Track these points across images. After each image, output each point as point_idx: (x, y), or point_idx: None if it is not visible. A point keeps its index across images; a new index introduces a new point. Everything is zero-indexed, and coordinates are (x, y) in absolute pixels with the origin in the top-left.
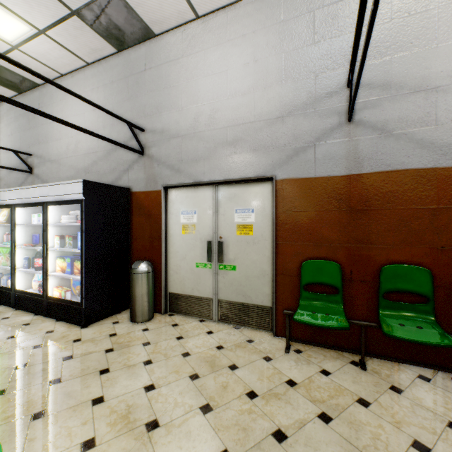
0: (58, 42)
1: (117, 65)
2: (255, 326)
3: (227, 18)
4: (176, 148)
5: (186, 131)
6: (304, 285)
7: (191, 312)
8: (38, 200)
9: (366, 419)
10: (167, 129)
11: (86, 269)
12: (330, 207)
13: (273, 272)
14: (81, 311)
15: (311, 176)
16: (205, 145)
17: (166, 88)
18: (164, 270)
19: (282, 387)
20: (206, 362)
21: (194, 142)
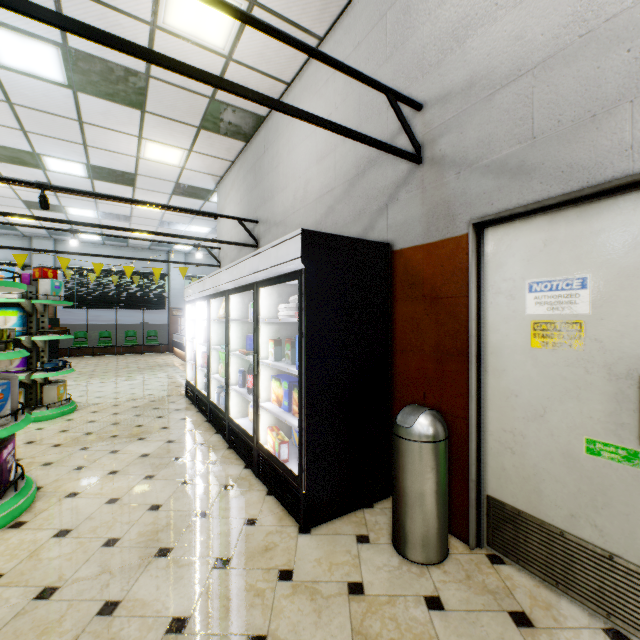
0: (276, 13)
1: (366, 5)
2: None
3: None
4: (511, 111)
5: (551, 43)
6: None
7: (563, 581)
8: (248, 281)
9: None
10: (481, 74)
11: (307, 412)
12: None
13: None
14: (300, 494)
15: None
16: (635, 50)
17: None
18: (473, 435)
19: None
20: None
21: (583, 63)
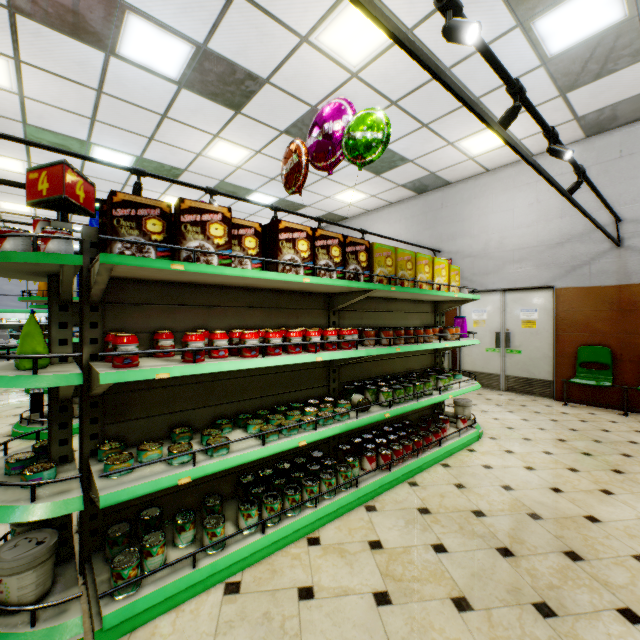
0: (379, 198)
1: (417, 204)
2: (537, 395)
3: (513, 171)
4: (468, 265)
5: (478, 252)
6: (579, 363)
7: (481, 384)
8: None
9: (610, 424)
10: (460, 251)
11: None
12: (603, 308)
13: (553, 355)
14: None
15: (586, 286)
16: (494, 262)
17: (460, 221)
18: (458, 353)
19: (557, 413)
20: (503, 402)
21: (485, 260)
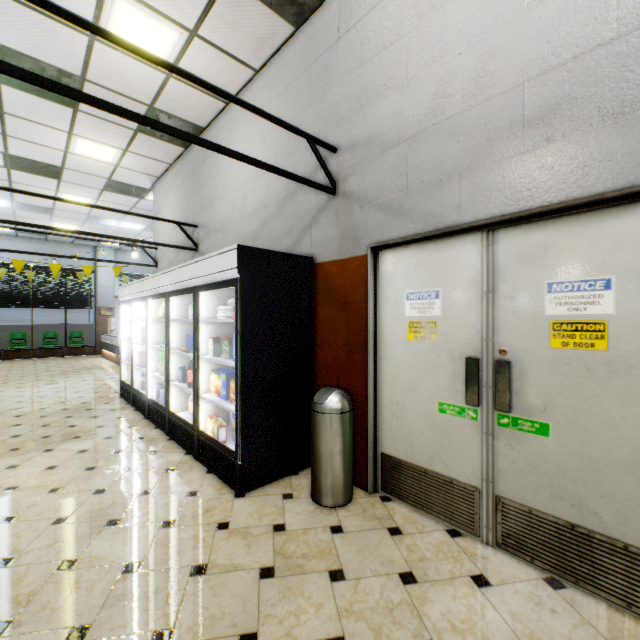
0: (215, 45)
1: (294, 53)
2: (615, 599)
3: None
4: (395, 167)
5: (417, 125)
6: None
7: (426, 504)
8: (189, 285)
9: None
10: (376, 135)
11: (242, 397)
12: None
13: None
14: (236, 467)
15: None
16: (461, 143)
17: (375, 56)
18: (371, 408)
19: None
20: None
21: (435, 143)
